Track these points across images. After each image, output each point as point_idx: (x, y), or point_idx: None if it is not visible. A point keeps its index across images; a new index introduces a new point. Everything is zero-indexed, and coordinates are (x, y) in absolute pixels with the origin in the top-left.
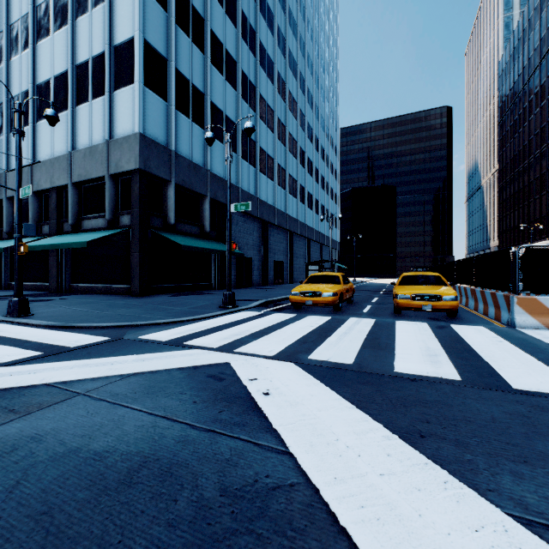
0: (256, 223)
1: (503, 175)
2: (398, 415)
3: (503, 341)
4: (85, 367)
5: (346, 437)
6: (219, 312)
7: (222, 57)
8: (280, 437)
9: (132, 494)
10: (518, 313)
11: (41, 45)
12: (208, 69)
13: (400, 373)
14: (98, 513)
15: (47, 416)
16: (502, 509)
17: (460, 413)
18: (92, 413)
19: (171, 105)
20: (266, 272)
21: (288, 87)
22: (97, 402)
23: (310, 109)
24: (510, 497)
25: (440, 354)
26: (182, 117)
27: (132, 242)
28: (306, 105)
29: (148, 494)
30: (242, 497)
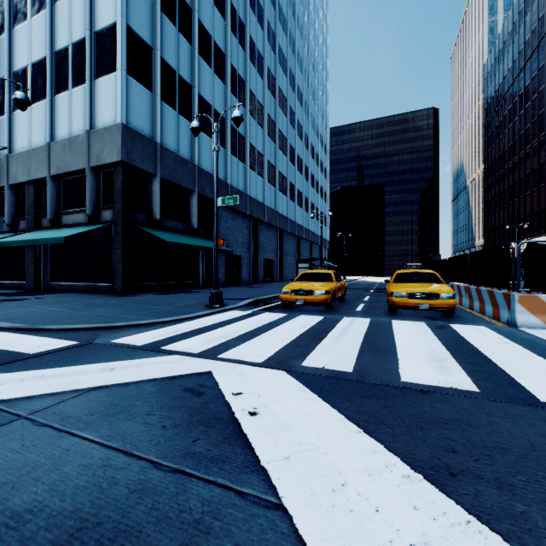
0: (246, 220)
1: (488, 175)
2: (416, 442)
3: (509, 343)
4: (38, 380)
5: (355, 478)
6: (204, 312)
7: (210, 49)
8: (269, 481)
9: None
10: (519, 312)
11: (18, 30)
12: (196, 61)
13: (407, 383)
14: None
15: None
16: None
17: (490, 438)
18: (28, 445)
19: (157, 95)
20: (255, 270)
21: (278, 84)
22: (39, 429)
23: (300, 106)
24: None
25: (447, 359)
26: (168, 108)
27: (114, 238)
28: (296, 102)
29: None
30: None
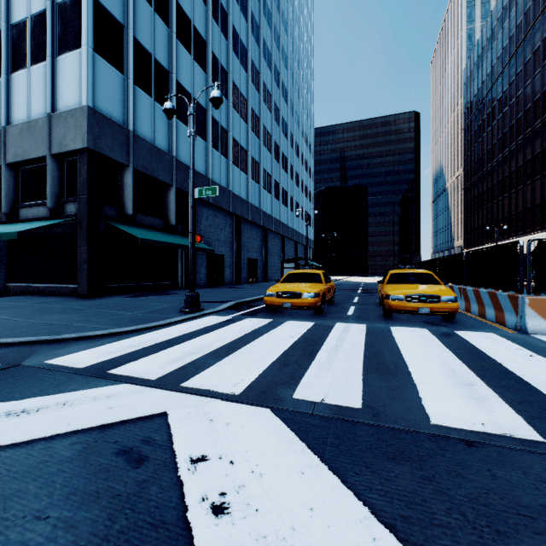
0: (229, 218)
1: (467, 178)
2: None
3: (534, 356)
4: None
5: None
6: (177, 318)
7: (190, 35)
8: None
9: None
10: (530, 316)
11: None
12: (174, 45)
13: (441, 427)
14: None
15: None
16: None
17: None
18: None
19: (129, 78)
20: (239, 270)
21: (262, 78)
22: None
23: (284, 103)
24: None
25: (475, 382)
26: (142, 94)
27: (79, 234)
28: (281, 98)
29: None
30: None
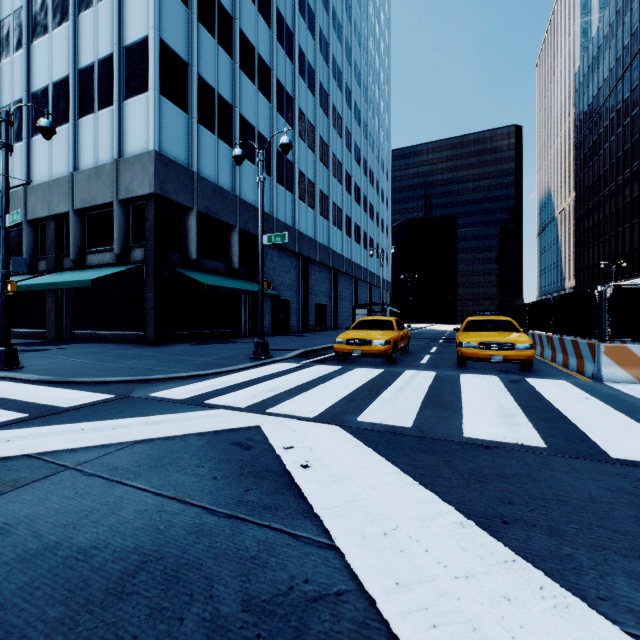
0: (294, 259)
1: (580, 205)
2: (472, 494)
3: (590, 398)
4: (79, 433)
5: (408, 524)
6: (249, 364)
7: (254, 63)
8: (322, 525)
9: (123, 610)
10: (605, 364)
11: (37, 45)
12: (237, 77)
13: (470, 438)
14: (72, 639)
15: (22, 498)
16: (621, 627)
17: (549, 491)
18: (81, 493)
19: (193, 118)
20: (306, 317)
21: (332, 100)
22: (89, 479)
23: (357, 126)
24: (629, 608)
25: (517, 414)
26: (206, 132)
27: (146, 280)
28: (353, 121)
29: (145, 610)
30: (272, 612)
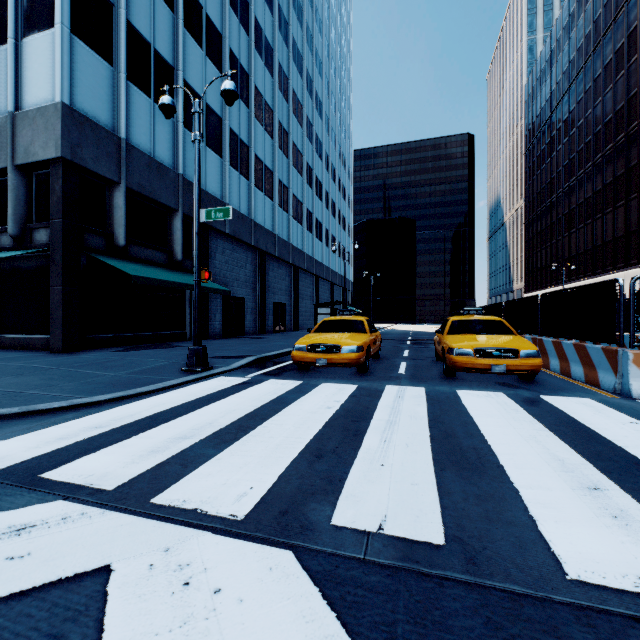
0: (250, 253)
1: (529, 210)
2: None
3: None
4: None
5: None
6: (175, 381)
7: (201, 24)
8: None
9: None
10: (635, 376)
11: None
12: (180, 35)
13: (587, 586)
14: None
15: None
16: None
17: None
18: None
19: (120, 71)
20: (263, 316)
21: (292, 85)
22: None
23: (318, 117)
24: None
25: (603, 483)
26: (138, 93)
27: (51, 269)
28: (314, 111)
29: None
30: None
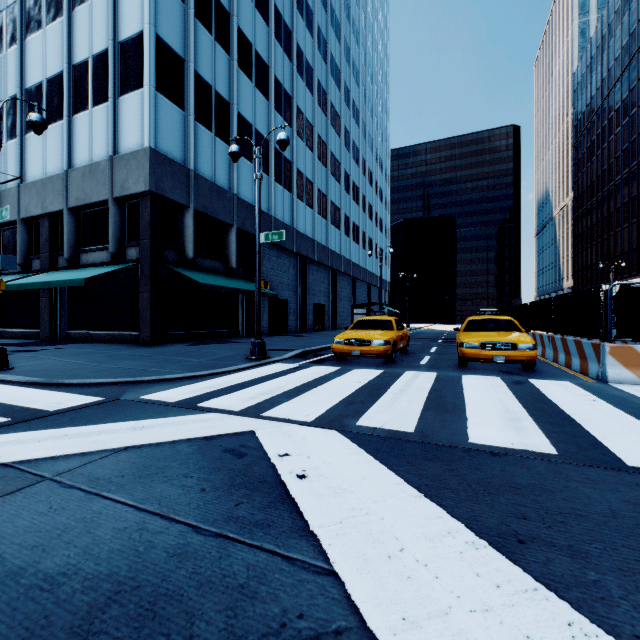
0: (293, 258)
1: (578, 205)
2: (482, 507)
3: (597, 401)
4: (61, 439)
5: (414, 544)
6: (245, 365)
7: (251, 60)
8: (320, 546)
9: None
10: (611, 365)
11: (31, 40)
12: (235, 74)
13: (476, 444)
14: None
15: None
16: None
17: (566, 504)
18: (56, 508)
19: (190, 114)
20: (304, 316)
21: (330, 99)
22: (67, 491)
23: (355, 125)
24: None
25: (524, 418)
26: (202, 129)
27: (141, 280)
28: (351, 120)
29: None
30: None
